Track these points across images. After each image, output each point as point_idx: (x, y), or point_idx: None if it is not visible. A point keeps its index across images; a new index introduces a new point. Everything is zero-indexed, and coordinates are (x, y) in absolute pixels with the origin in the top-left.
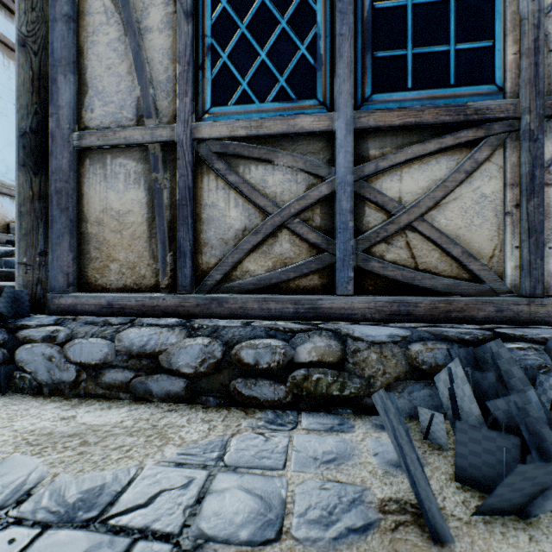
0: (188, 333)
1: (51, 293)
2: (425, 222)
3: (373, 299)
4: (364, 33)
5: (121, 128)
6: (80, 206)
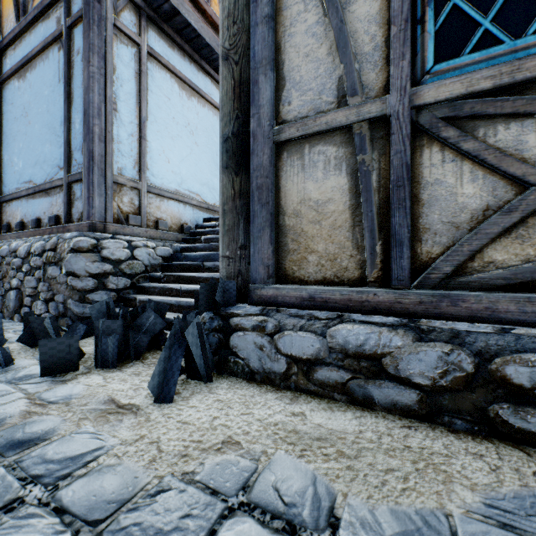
0: (416, 335)
1: (253, 284)
2: None
3: None
4: None
5: (321, 114)
6: (277, 200)
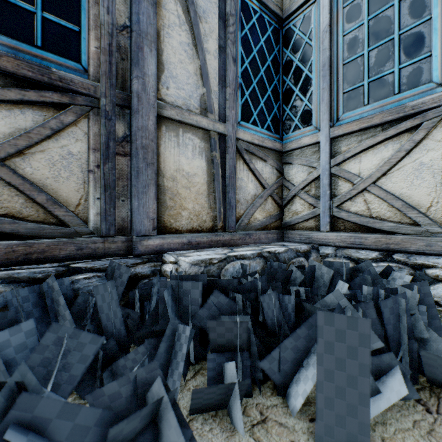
0: None
1: None
2: (6, 167)
3: None
4: None
5: None
6: None
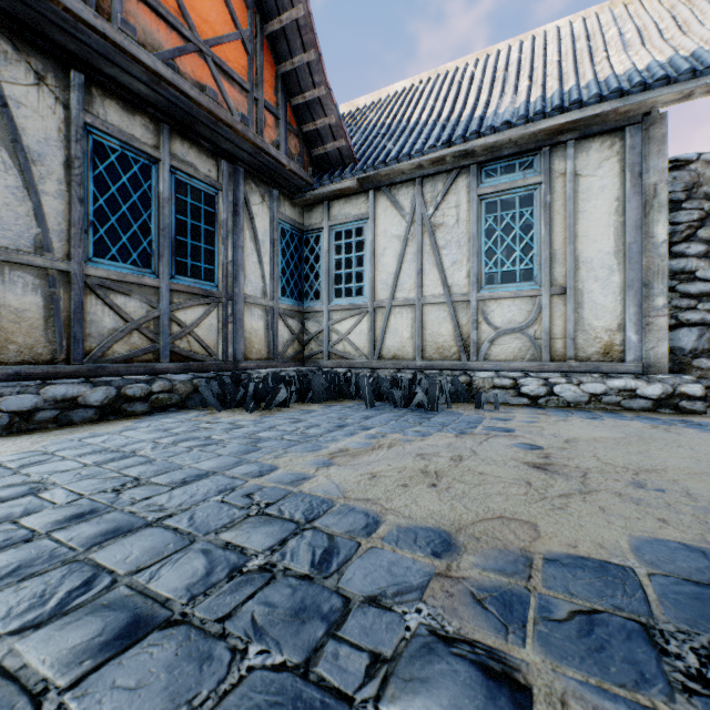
0: (92, 385)
1: None
2: (195, 332)
3: (178, 364)
4: (172, 247)
5: (24, 253)
6: None
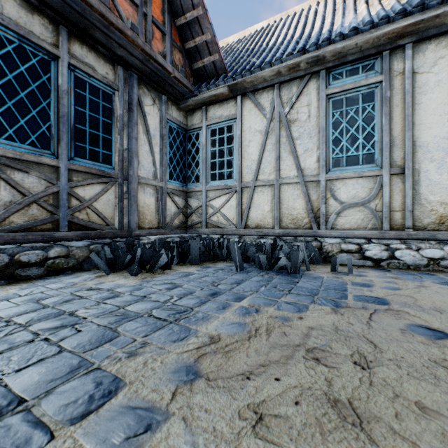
0: None
1: None
2: (93, 206)
3: (76, 232)
4: (71, 133)
5: None
6: None
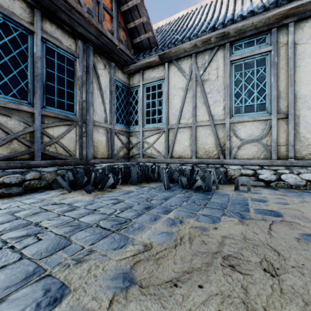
0: None
1: None
2: (60, 142)
3: (47, 161)
4: (43, 88)
5: None
6: None
